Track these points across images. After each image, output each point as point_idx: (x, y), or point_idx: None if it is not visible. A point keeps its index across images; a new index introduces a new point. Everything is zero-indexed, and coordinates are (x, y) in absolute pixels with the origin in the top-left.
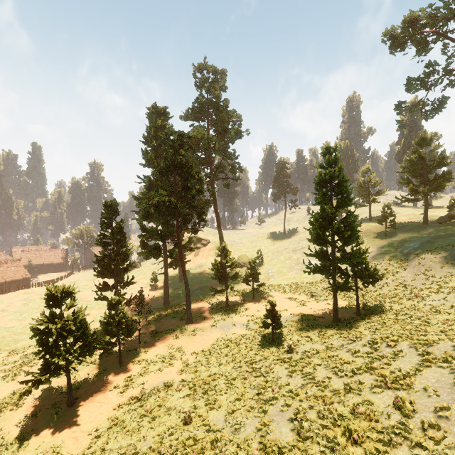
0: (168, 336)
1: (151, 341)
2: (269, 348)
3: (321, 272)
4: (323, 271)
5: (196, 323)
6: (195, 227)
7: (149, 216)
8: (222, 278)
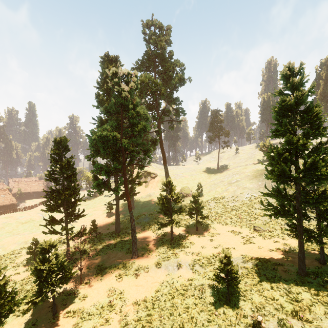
0: (111, 275)
1: (93, 281)
2: (224, 310)
3: (285, 216)
4: (287, 214)
5: (141, 259)
6: (141, 162)
7: (97, 152)
8: (167, 211)
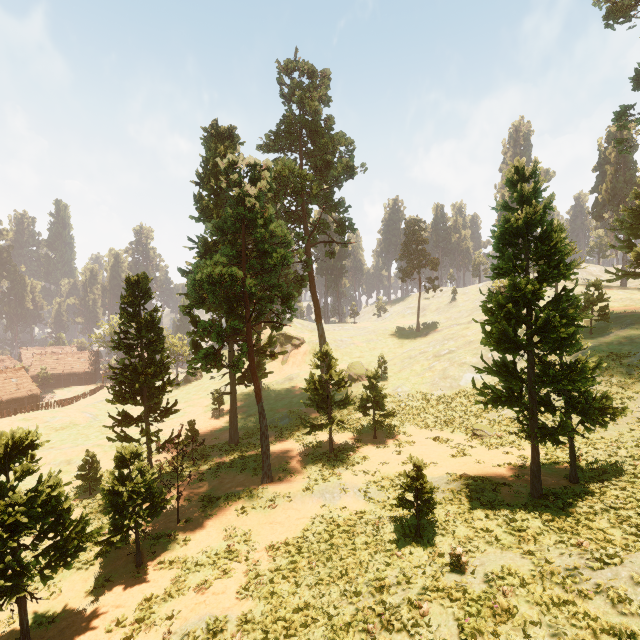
0: (229, 509)
1: (198, 518)
2: (411, 549)
3: (509, 404)
4: (513, 401)
5: (278, 484)
6: (277, 318)
7: (201, 301)
8: (323, 404)
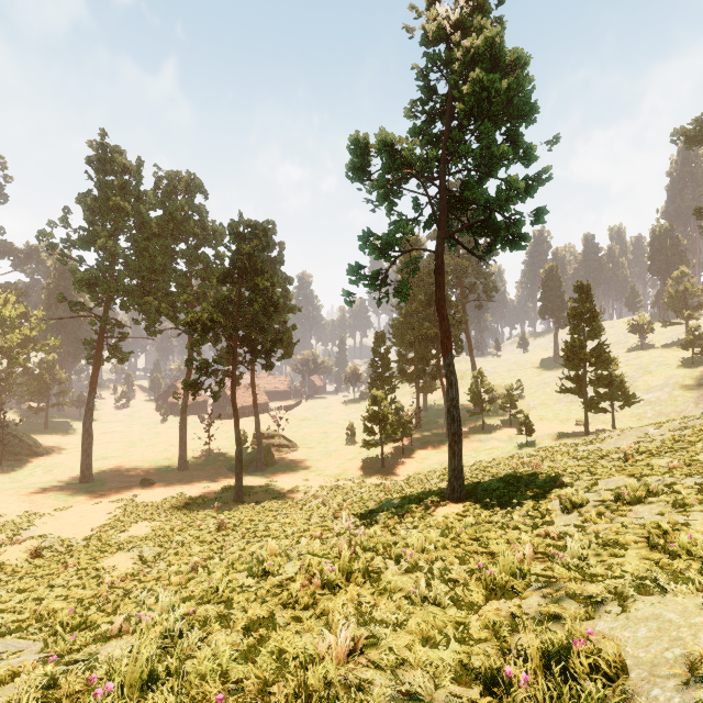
0: (434, 443)
1: (420, 445)
2: (522, 448)
3: (572, 392)
4: (574, 391)
5: None
6: None
7: (411, 344)
8: (478, 402)
